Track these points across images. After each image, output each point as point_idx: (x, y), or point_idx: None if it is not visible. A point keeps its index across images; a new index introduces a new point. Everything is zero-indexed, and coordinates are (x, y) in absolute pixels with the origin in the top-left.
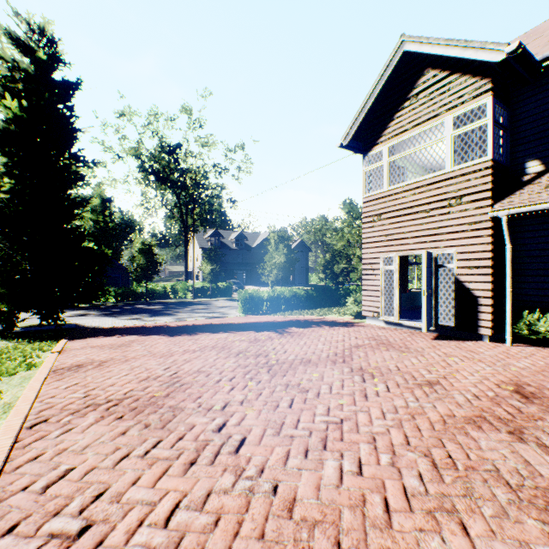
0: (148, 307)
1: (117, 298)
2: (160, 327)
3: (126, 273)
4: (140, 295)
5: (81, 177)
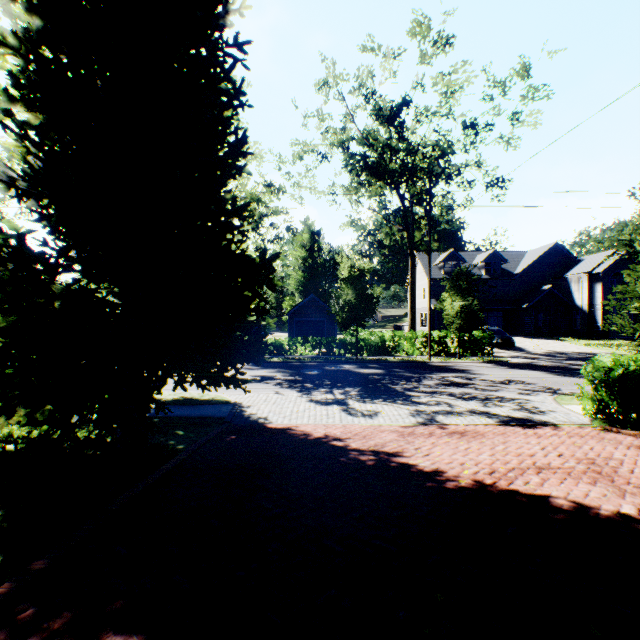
0: (359, 370)
1: (318, 351)
2: (399, 494)
3: (331, 316)
4: (347, 347)
5: (215, 82)
